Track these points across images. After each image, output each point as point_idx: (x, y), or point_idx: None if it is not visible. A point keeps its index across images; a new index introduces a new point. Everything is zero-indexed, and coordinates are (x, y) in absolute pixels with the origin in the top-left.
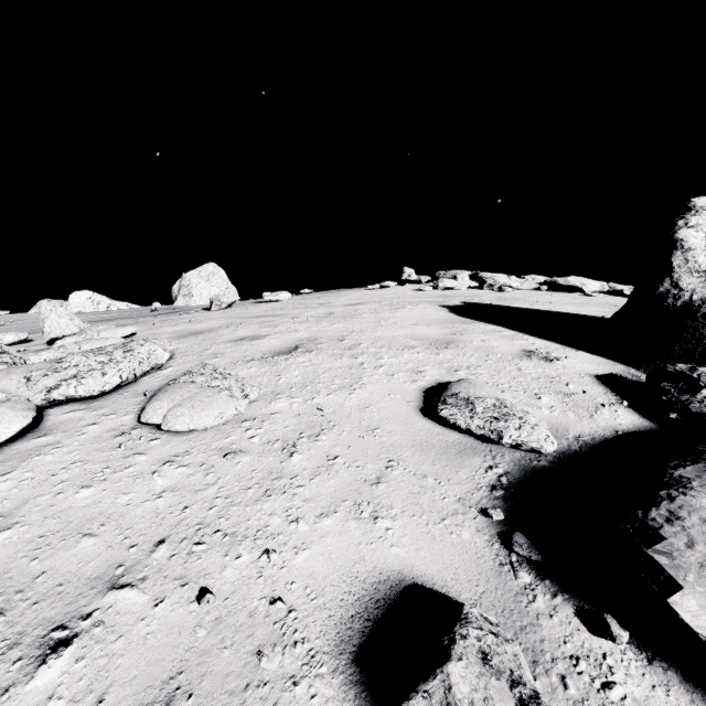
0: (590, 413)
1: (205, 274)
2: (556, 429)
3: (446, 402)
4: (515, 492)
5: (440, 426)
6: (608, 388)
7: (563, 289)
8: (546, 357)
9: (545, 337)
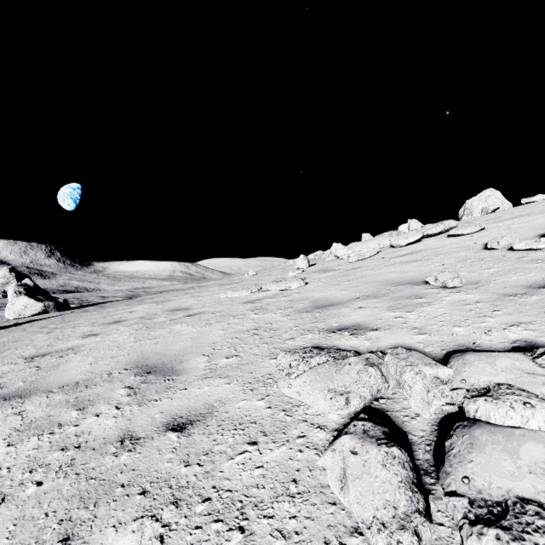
0: None
1: (483, 197)
2: None
3: None
4: None
5: None
6: None
7: None
8: None
9: None
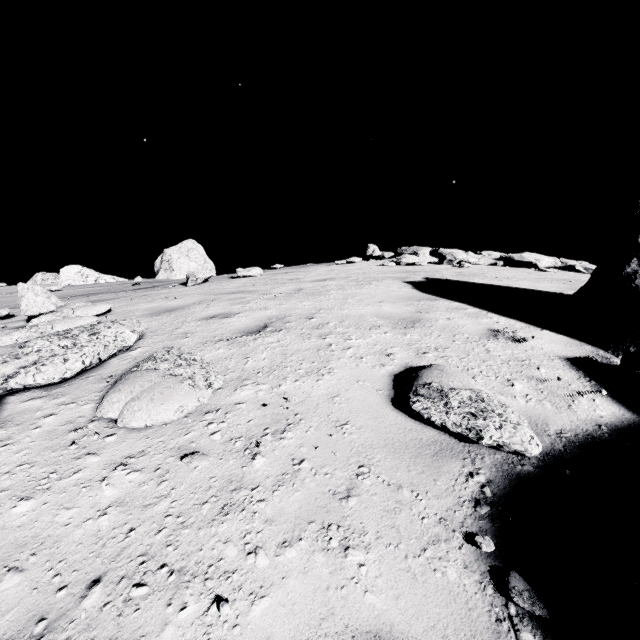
0: (567, 402)
1: (185, 249)
2: (535, 423)
3: (418, 392)
4: (502, 509)
5: (413, 420)
6: (580, 373)
7: (518, 264)
8: (513, 337)
9: (508, 314)
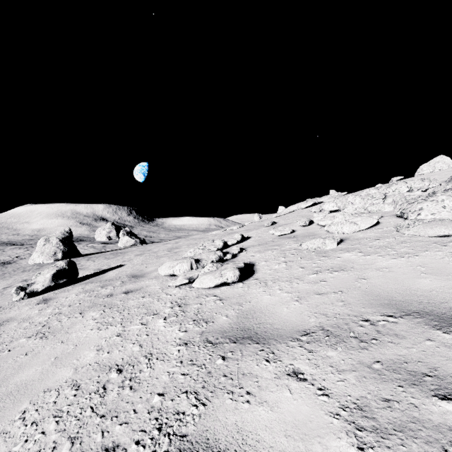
0: None
1: (432, 163)
2: None
3: None
4: None
5: None
6: None
7: None
8: None
9: None
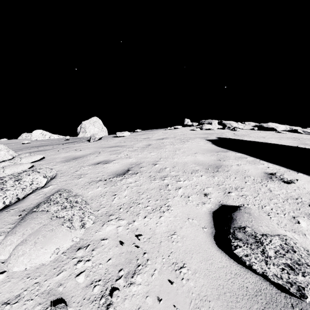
0: None
1: (92, 122)
2: None
3: (236, 235)
4: None
5: (235, 262)
6: None
7: (265, 129)
8: (282, 179)
9: (273, 161)
